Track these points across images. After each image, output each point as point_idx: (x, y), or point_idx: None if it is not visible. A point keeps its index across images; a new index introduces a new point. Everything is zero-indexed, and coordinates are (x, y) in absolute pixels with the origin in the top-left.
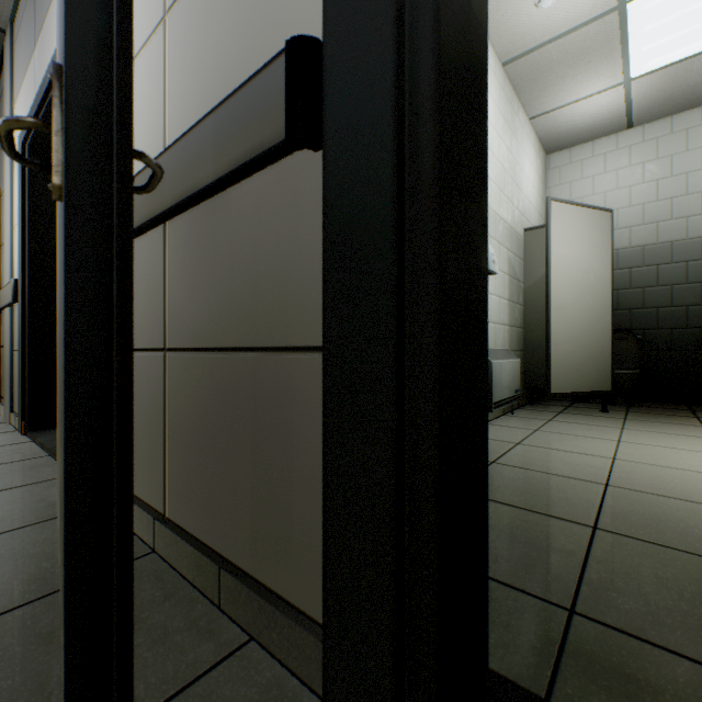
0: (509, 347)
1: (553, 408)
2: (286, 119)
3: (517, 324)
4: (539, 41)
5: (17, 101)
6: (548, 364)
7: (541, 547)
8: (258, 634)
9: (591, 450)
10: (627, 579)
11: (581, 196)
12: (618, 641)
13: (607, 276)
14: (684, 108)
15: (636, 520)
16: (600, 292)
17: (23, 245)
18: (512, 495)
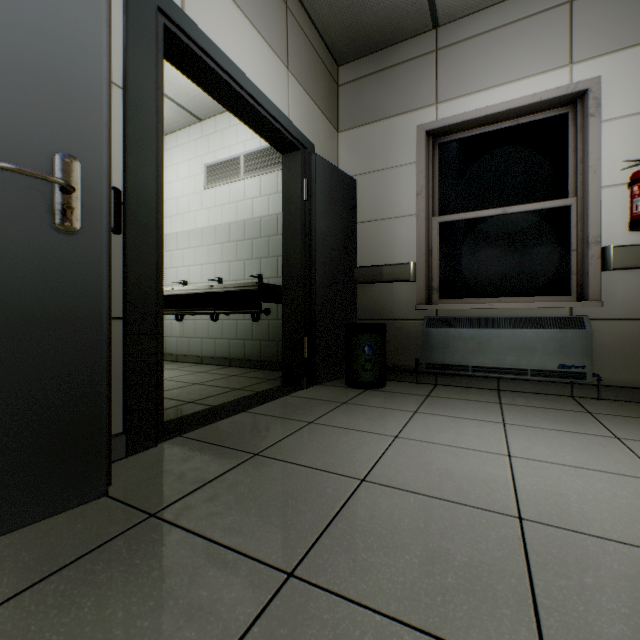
0: None
1: None
2: (115, 220)
3: None
4: None
5: None
6: None
7: None
8: None
9: None
10: None
11: None
12: None
13: None
14: None
15: None
16: None
17: None
18: None
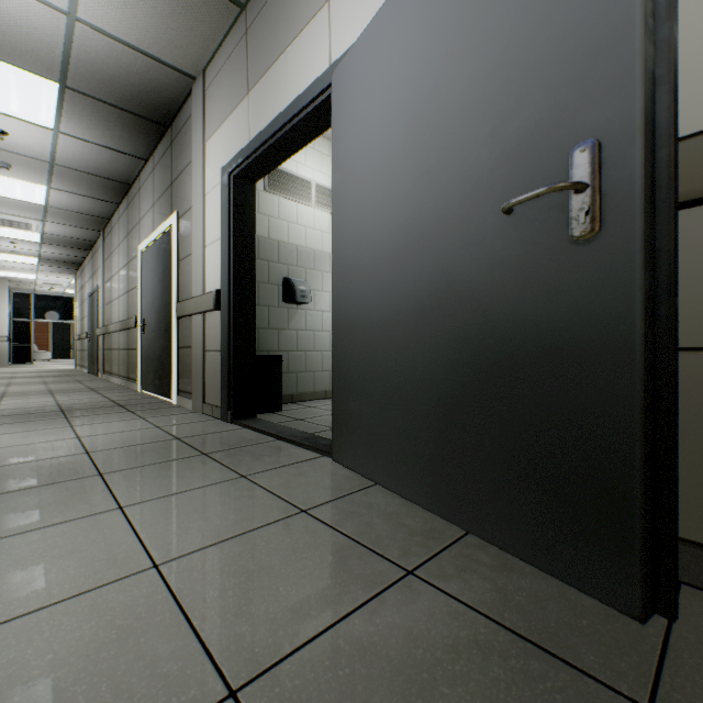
0: None
1: None
2: None
3: None
4: None
5: (210, 138)
6: None
7: None
8: (690, 578)
9: None
10: None
11: None
12: None
13: None
14: None
15: None
16: None
17: (228, 261)
18: None
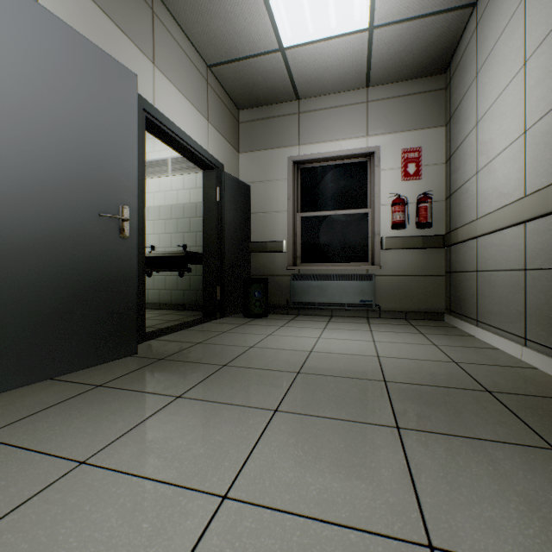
0: None
1: None
2: None
3: None
4: None
5: None
6: None
7: None
8: None
9: None
10: None
11: None
12: None
13: None
14: None
15: None
16: None
17: None
18: None
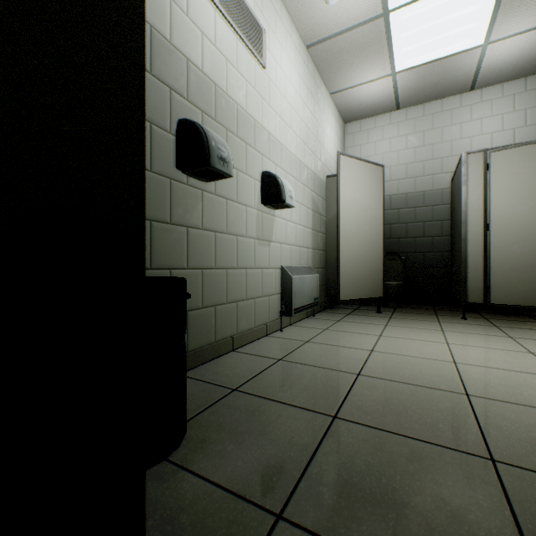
0: (313, 265)
1: (345, 311)
2: None
3: (319, 247)
4: (331, 32)
5: None
6: (338, 278)
7: (282, 443)
8: None
9: (359, 344)
10: (342, 470)
11: (368, 156)
12: None
13: (380, 214)
14: (431, 98)
15: (369, 406)
16: (375, 225)
17: None
18: (282, 390)
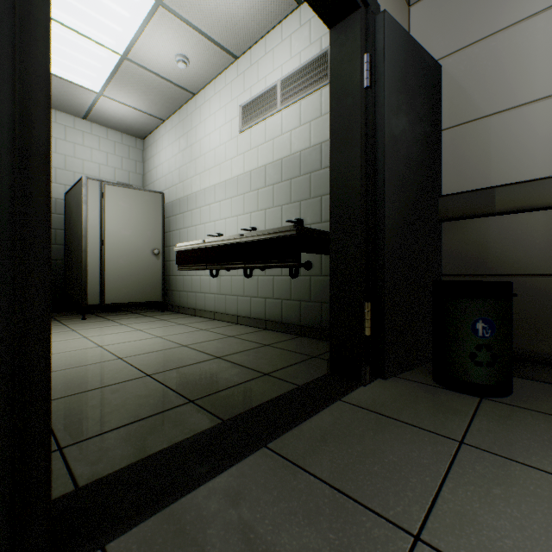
0: None
1: None
2: None
3: None
4: None
5: None
6: None
7: None
8: None
9: None
10: (79, 415)
11: None
12: (93, 442)
13: None
14: None
15: (63, 387)
16: None
17: None
18: None
